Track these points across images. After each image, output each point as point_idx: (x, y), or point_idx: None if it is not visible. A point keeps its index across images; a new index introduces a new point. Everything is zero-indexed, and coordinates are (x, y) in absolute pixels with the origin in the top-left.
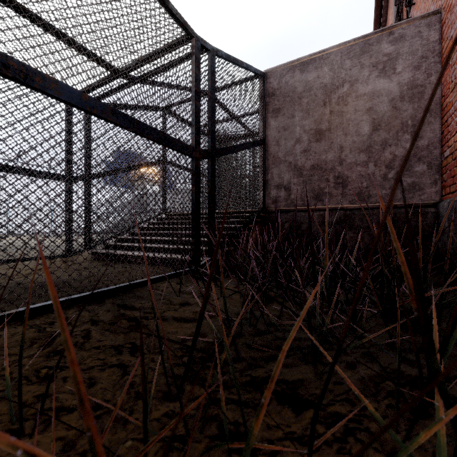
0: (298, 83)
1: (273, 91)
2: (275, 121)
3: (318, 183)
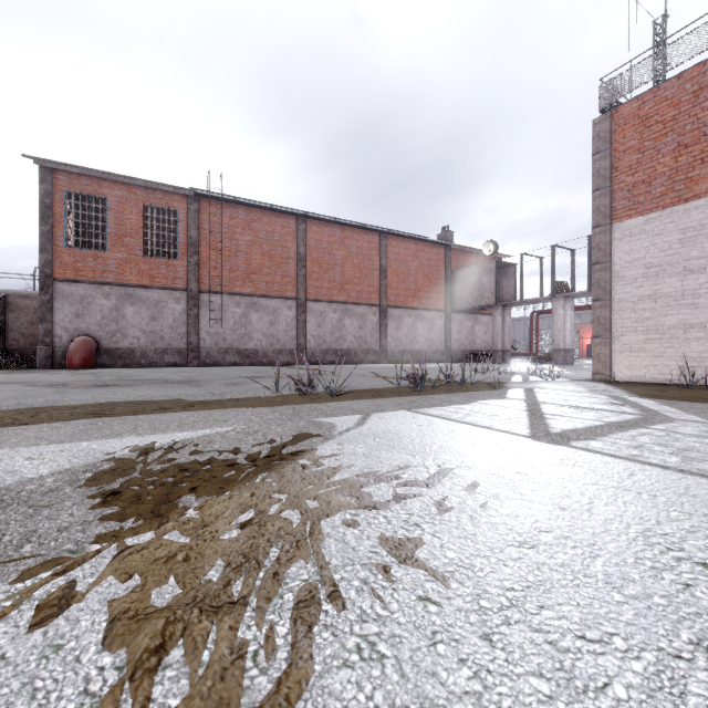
0: (23, 303)
1: (10, 302)
2: (12, 315)
3: (32, 340)
